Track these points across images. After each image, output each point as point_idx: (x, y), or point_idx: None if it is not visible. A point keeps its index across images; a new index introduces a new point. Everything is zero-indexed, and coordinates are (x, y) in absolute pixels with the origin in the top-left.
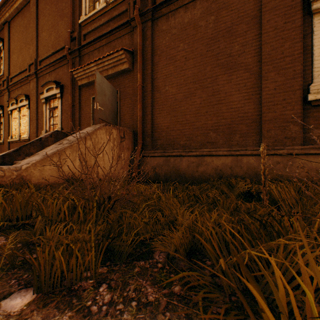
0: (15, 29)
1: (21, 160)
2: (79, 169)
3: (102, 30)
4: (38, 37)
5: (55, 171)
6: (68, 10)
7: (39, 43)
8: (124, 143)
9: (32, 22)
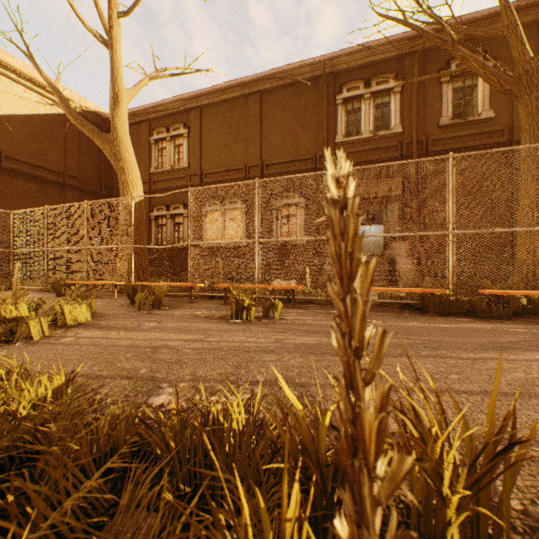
0: (213, 118)
1: None
2: None
3: (364, 155)
4: (261, 138)
5: None
6: (315, 123)
7: (264, 145)
8: None
9: (253, 121)
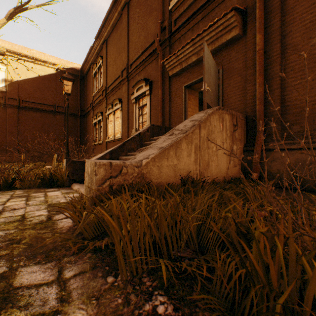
0: (111, 44)
1: (124, 156)
2: (193, 167)
3: (197, 5)
4: (128, 43)
5: (172, 169)
6: (157, 3)
7: (130, 48)
8: (236, 132)
9: (124, 31)
